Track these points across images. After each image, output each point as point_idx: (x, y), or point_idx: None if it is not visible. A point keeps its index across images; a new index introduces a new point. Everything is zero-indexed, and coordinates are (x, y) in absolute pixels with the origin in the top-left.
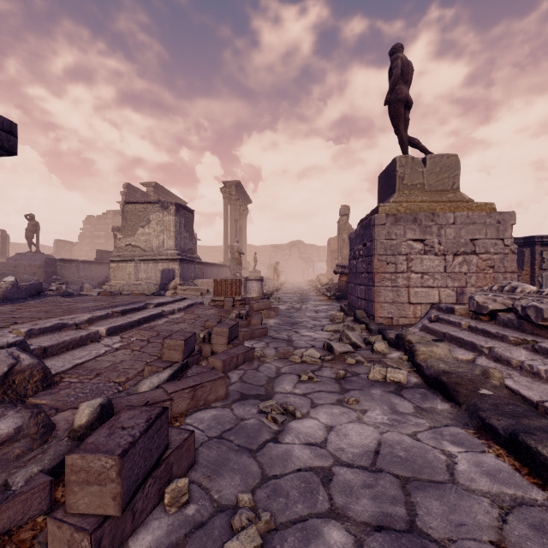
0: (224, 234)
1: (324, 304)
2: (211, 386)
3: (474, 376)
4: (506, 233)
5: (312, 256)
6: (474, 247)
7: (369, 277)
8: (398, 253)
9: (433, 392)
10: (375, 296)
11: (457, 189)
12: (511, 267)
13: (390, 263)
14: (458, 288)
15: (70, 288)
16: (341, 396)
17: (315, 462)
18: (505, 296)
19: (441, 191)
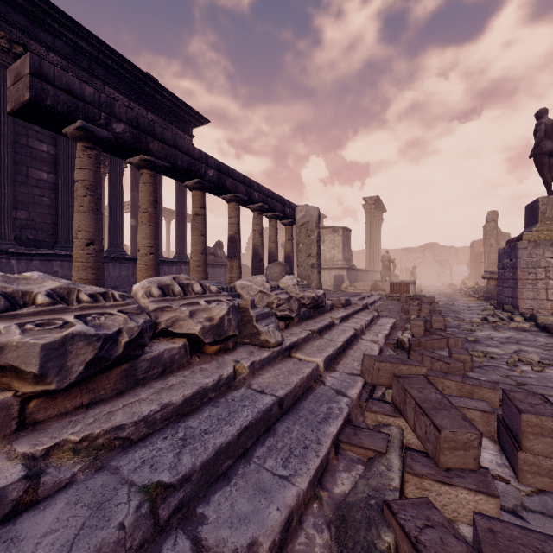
0: (366, 243)
1: (473, 303)
2: None
3: None
4: None
5: (448, 258)
6: None
7: (514, 282)
8: (538, 267)
9: (542, 332)
10: (519, 295)
11: None
12: None
13: (531, 273)
14: None
15: None
16: (494, 330)
17: (486, 336)
18: None
19: None
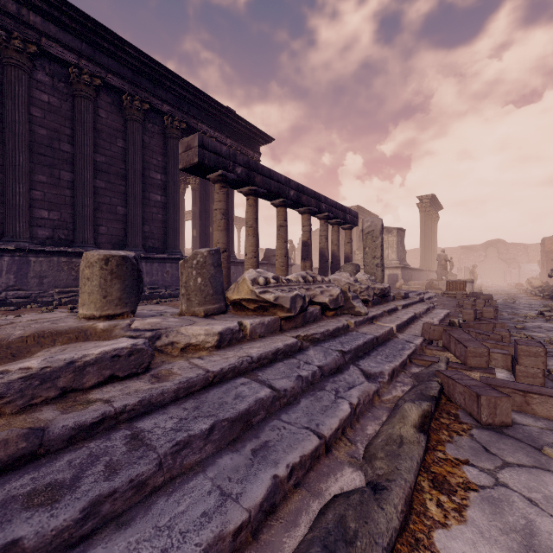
0: (421, 242)
1: (536, 301)
2: None
3: None
4: None
5: (516, 256)
6: None
7: None
8: None
9: None
10: None
11: None
12: None
13: None
14: None
15: None
16: (546, 322)
17: (535, 326)
18: None
19: None
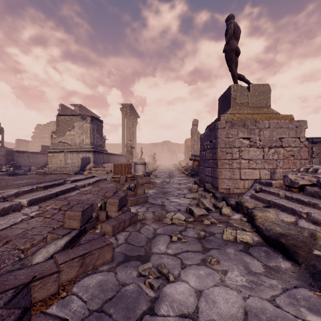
0: (122, 136)
1: (183, 179)
2: (98, 253)
3: (305, 238)
4: (301, 134)
5: (175, 150)
6: (282, 142)
7: (214, 162)
8: (233, 147)
9: (274, 250)
10: (218, 175)
11: (269, 106)
12: (304, 156)
13: (228, 153)
14: (271, 169)
15: (22, 169)
16: (203, 255)
17: None
18: (310, 175)
19: (259, 107)
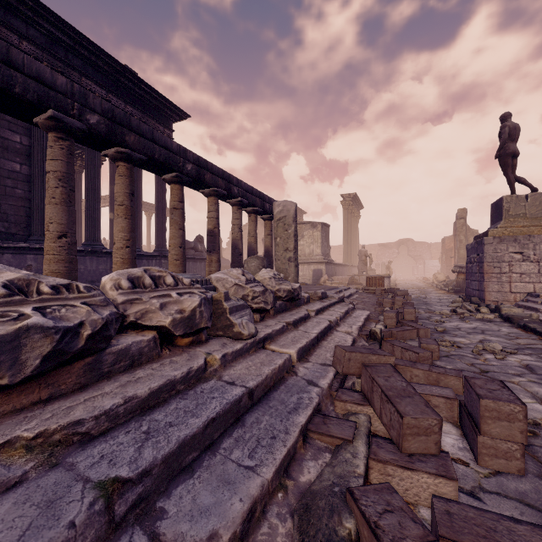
0: (344, 239)
1: (443, 295)
2: None
3: (525, 316)
4: None
5: (422, 253)
6: None
7: (481, 276)
8: (502, 261)
9: (505, 322)
10: (485, 288)
11: None
12: None
13: (496, 267)
14: None
15: None
16: (462, 321)
17: (454, 327)
18: None
19: (540, 217)
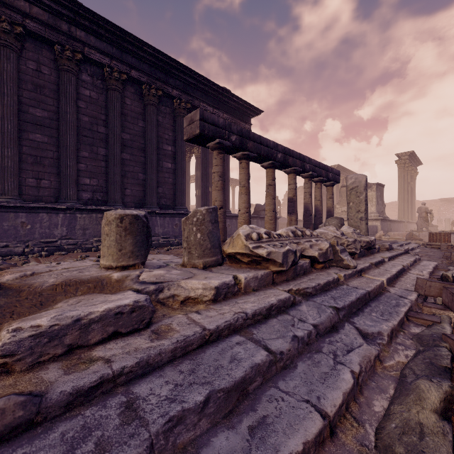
0: (399, 196)
1: None
2: None
3: None
4: None
5: None
6: None
7: None
8: None
9: None
10: None
11: None
12: None
13: None
14: None
15: None
16: None
17: None
18: None
19: None
